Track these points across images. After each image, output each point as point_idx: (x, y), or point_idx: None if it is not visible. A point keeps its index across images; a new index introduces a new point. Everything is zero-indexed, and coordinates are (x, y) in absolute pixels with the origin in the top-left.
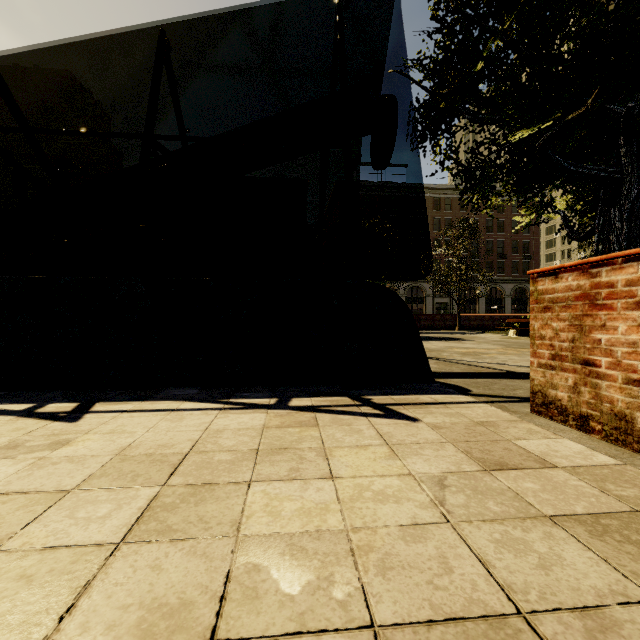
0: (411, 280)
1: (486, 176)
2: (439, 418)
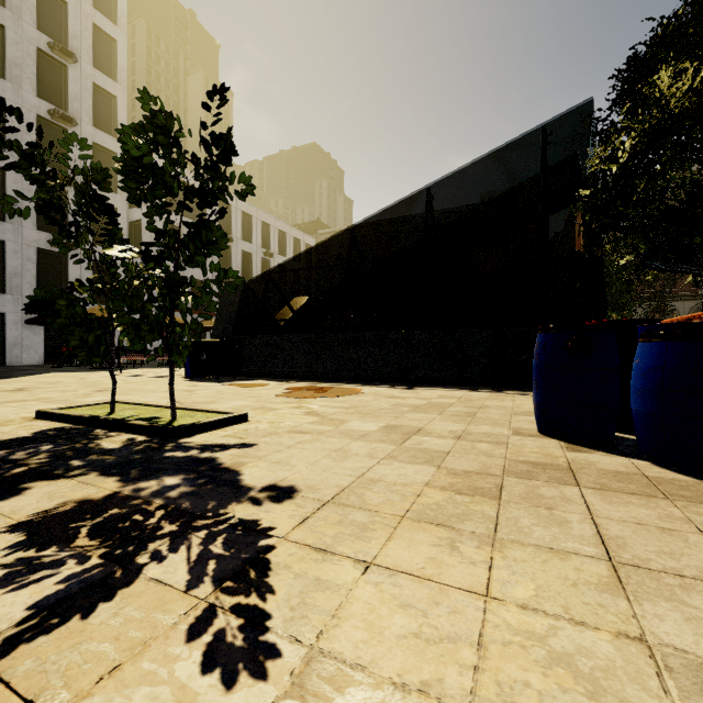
0: (700, 297)
1: (631, 265)
2: None
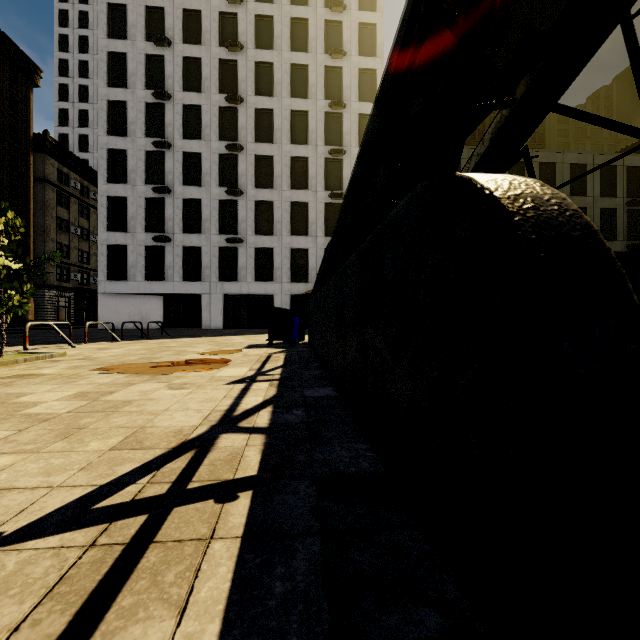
0: None
1: None
2: None
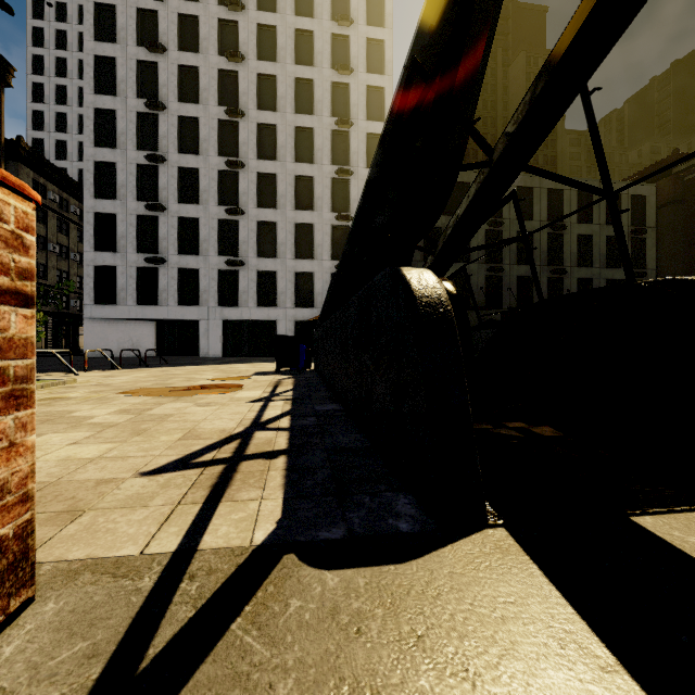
0: None
1: None
2: (135, 487)
